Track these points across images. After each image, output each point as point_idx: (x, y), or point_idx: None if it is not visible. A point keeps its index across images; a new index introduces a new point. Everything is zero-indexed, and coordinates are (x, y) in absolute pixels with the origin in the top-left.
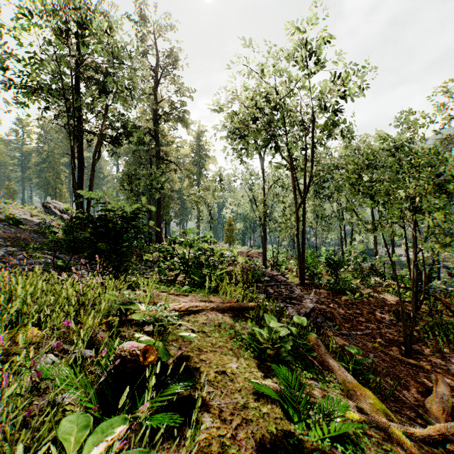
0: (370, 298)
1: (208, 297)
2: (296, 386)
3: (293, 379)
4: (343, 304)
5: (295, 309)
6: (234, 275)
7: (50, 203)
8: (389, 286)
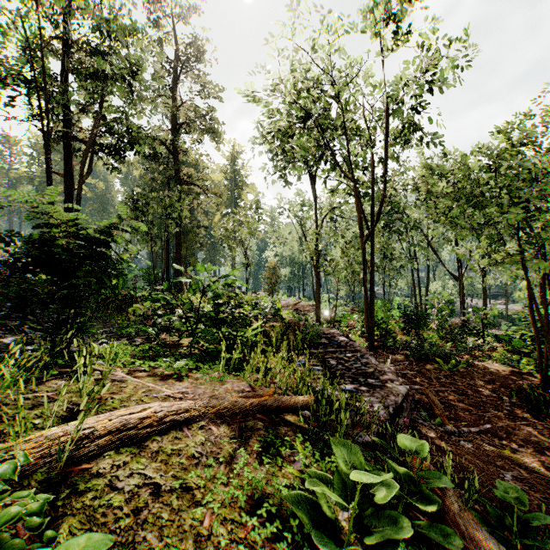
0: (471, 368)
1: (223, 381)
2: None
3: None
4: (435, 378)
5: (377, 397)
6: (274, 337)
7: None
8: (491, 349)
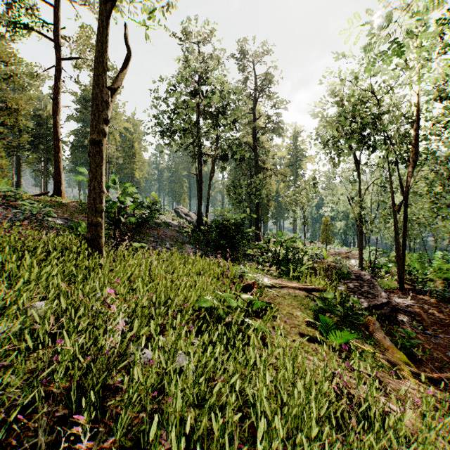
0: None
1: (291, 281)
2: (330, 324)
3: (330, 321)
4: (446, 312)
5: (367, 301)
6: (318, 270)
7: (179, 209)
8: None
